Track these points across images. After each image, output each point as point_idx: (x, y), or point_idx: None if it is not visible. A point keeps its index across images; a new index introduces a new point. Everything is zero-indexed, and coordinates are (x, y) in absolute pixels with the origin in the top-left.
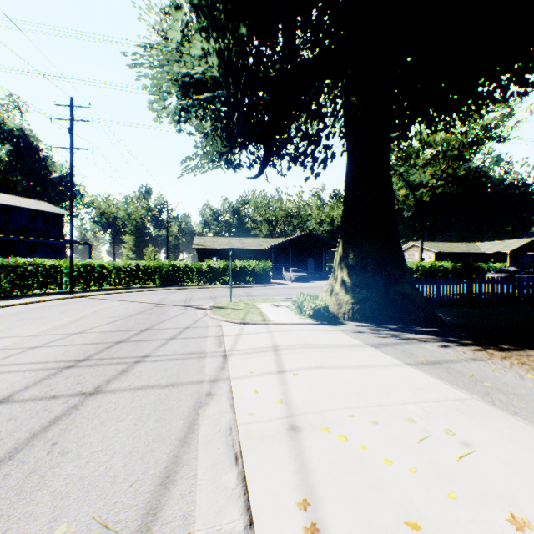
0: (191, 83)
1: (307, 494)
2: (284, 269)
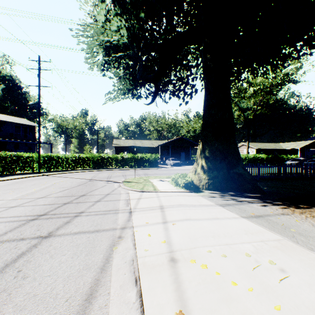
0: (111, 47)
1: (182, 306)
2: (166, 158)
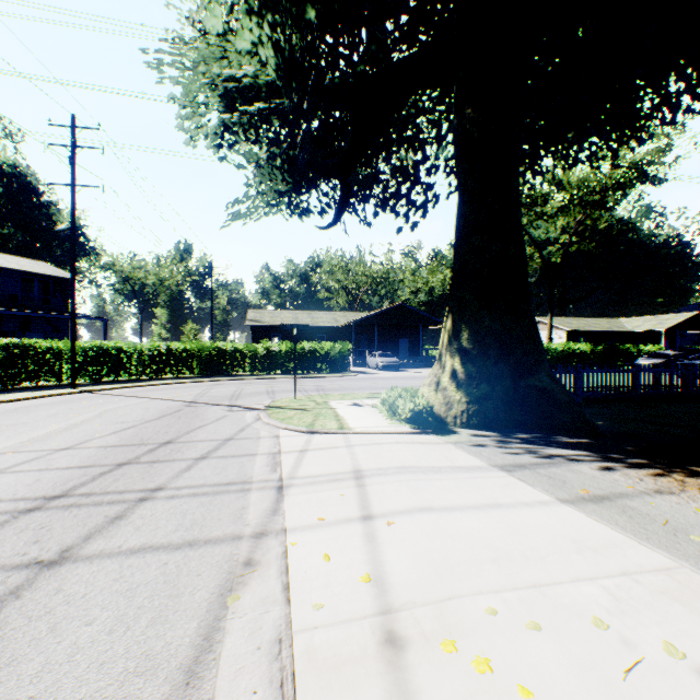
0: (237, 90)
1: None
2: (367, 352)
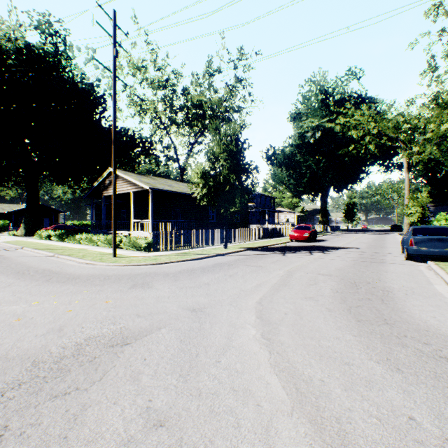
0: None
1: None
2: None
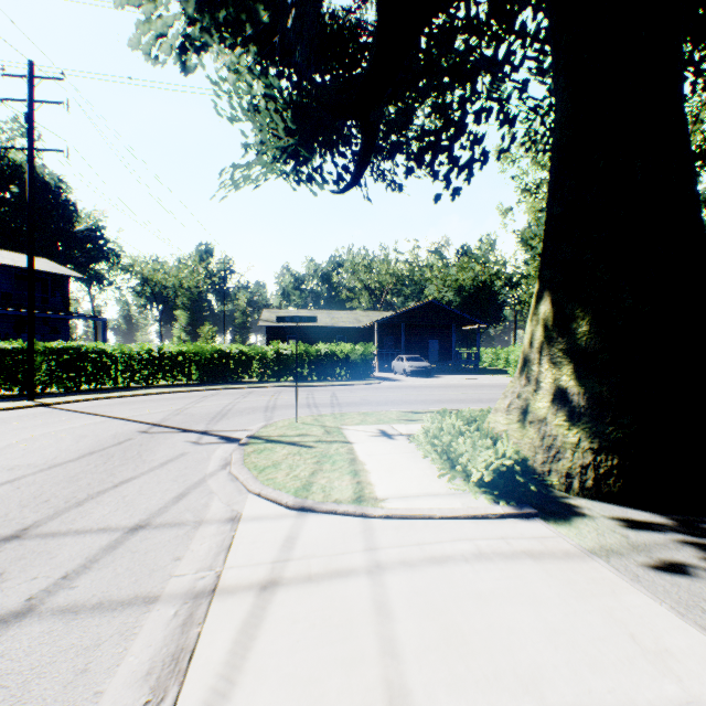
0: None
1: None
2: (393, 356)
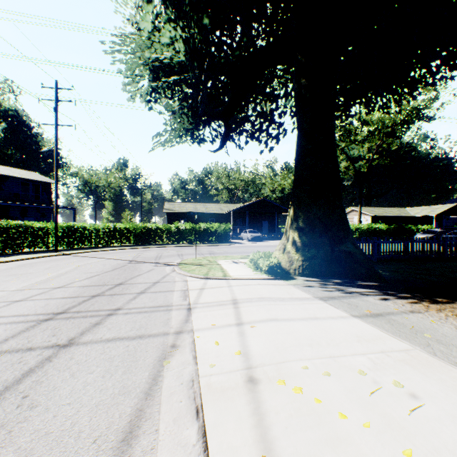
0: (160, 67)
1: (265, 451)
2: (242, 230)
